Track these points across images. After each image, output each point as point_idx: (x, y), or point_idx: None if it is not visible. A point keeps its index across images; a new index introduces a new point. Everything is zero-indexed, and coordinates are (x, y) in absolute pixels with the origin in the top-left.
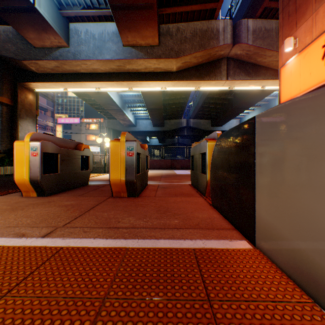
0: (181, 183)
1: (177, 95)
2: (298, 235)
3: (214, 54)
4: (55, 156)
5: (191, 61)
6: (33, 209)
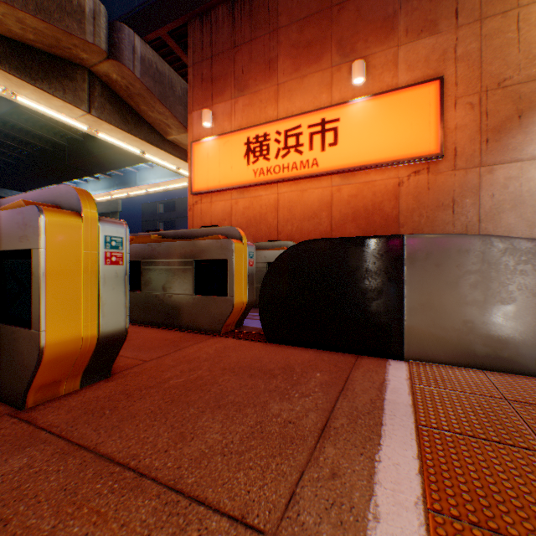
0: None
1: None
2: (465, 331)
3: (70, 48)
4: None
5: (6, 22)
6: None
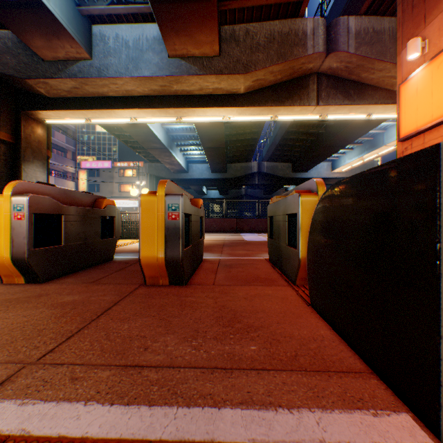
0: (253, 257)
1: (245, 128)
2: None
3: (299, 68)
4: (56, 218)
5: (265, 78)
6: (3, 314)
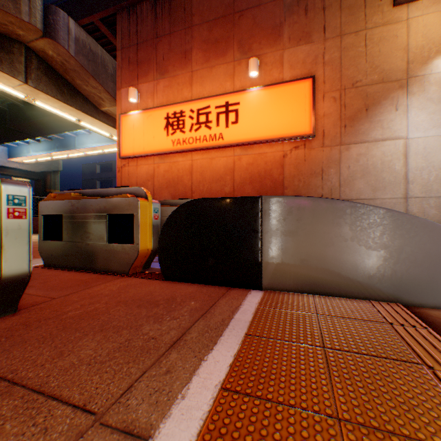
0: None
1: None
2: (302, 267)
3: (6, 24)
4: None
5: None
6: None
